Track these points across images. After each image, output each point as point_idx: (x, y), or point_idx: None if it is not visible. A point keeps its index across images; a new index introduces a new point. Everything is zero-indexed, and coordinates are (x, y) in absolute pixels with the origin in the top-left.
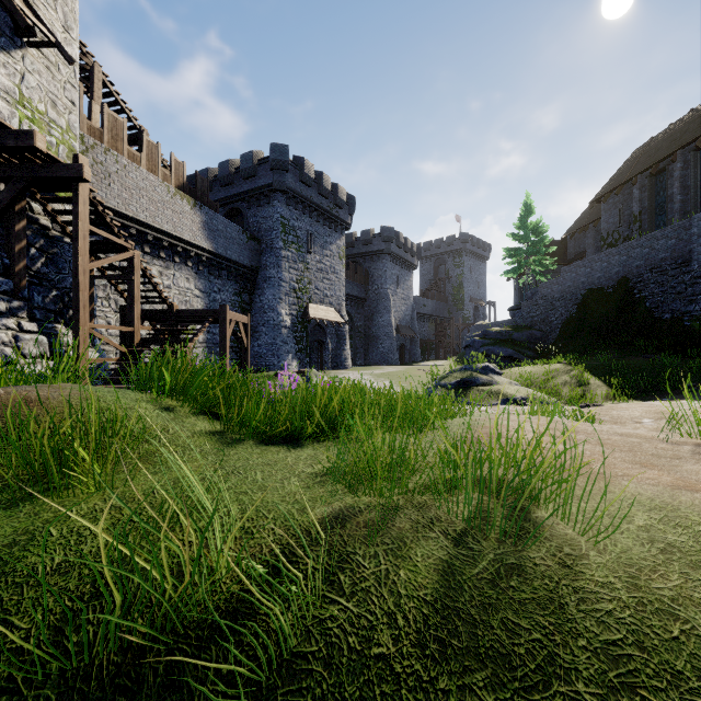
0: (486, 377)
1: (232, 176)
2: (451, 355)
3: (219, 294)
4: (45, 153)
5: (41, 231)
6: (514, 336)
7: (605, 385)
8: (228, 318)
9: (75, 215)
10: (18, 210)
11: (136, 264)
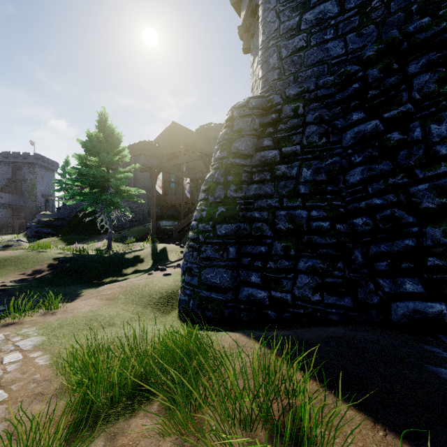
0: (18, 243)
1: None
2: (25, 231)
3: None
4: None
5: None
6: (54, 223)
7: (65, 243)
8: None
9: None
10: None
11: None
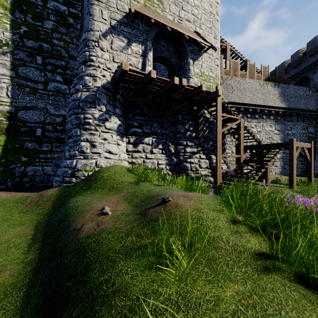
0: None
1: (300, 59)
2: None
3: (290, 130)
4: (206, 91)
5: (207, 120)
6: None
7: None
8: (294, 146)
9: (216, 111)
10: (199, 115)
11: (241, 125)
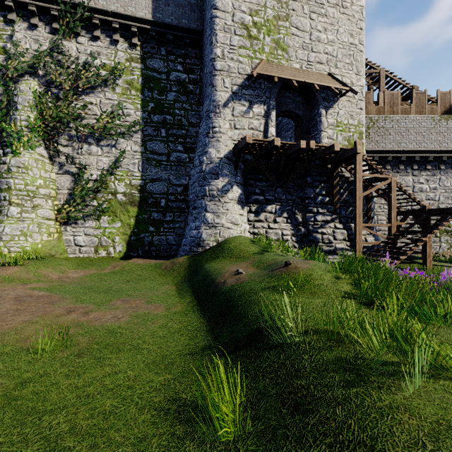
0: None
1: None
2: None
3: None
4: (341, 148)
5: (345, 180)
6: None
7: None
8: None
9: (354, 171)
10: (334, 175)
11: (392, 186)
